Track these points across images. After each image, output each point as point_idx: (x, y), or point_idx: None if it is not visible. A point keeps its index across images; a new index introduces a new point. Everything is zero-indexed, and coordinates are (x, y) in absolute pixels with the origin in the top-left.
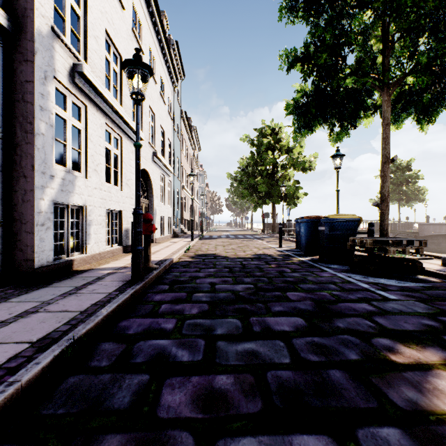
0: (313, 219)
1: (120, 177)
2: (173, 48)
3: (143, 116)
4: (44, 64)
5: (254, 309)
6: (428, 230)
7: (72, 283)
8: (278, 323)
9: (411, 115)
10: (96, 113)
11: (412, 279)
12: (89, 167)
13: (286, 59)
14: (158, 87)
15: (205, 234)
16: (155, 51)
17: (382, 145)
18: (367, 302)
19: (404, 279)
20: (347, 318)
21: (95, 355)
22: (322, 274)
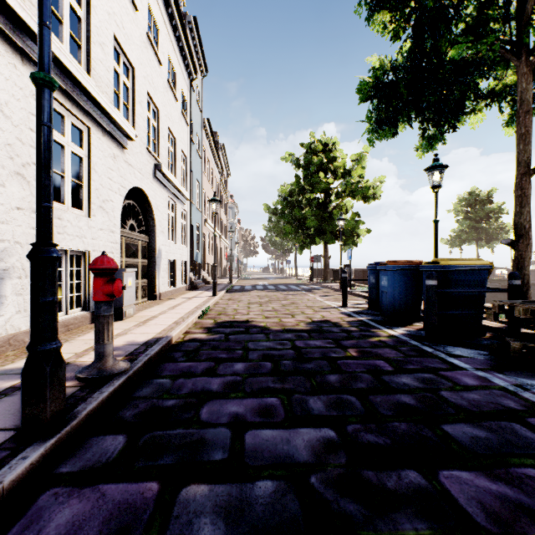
0: (404, 265)
1: (88, 195)
2: (191, 28)
3: (136, 105)
4: None
5: None
6: None
7: None
8: None
9: None
10: (21, 66)
11: None
12: None
13: None
14: (165, 72)
15: (235, 283)
16: (160, 16)
17: (518, 146)
18: None
19: None
20: None
21: None
22: (461, 380)
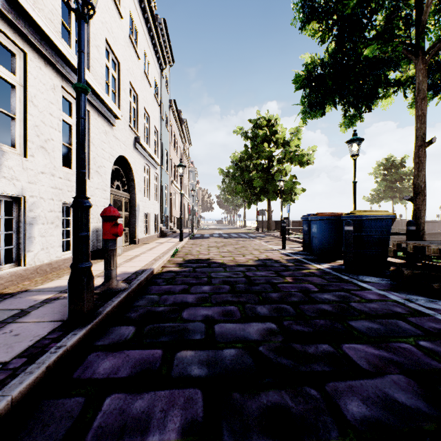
0: (329, 216)
1: (87, 162)
2: (161, 27)
3: (121, 92)
4: None
5: (305, 413)
6: (426, 228)
7: None
8: None
9: (438, 94)
10: (44, 68)
11: None
12: (30, 142)
13: (301, 10)
14: (142, 64)
15: (196, 232)
16: (138, 21)
17: (416, 124)
18: None
19: None
20: None
21: None
22: (367, 296)
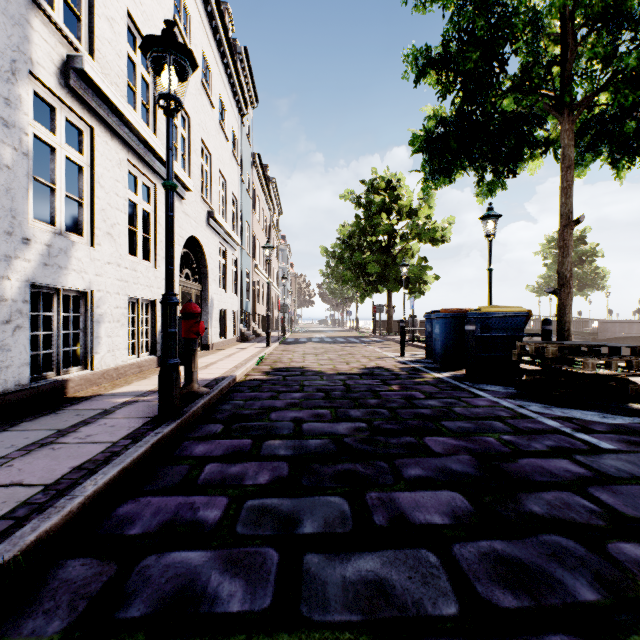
0: (455, 313)
1: (154, 247)
2: (241, 58)
3: (191, 154)
4: (11, 48)
5: (371, 474)
6: (612, 330)
7: (54, 423)
8: (419, 506)
9: (600, 156)
10: (110, 141)
11: (625, 411)
12: (97, 228)
13: (414, 62)
14: (216, 113)
15: (288, 336)
16: (212, 58)
17: (561, 199)
18: (567, 455)
19: (611, 411)
20: (543, 491)
21: (44, 596)
22: (476, 403)
